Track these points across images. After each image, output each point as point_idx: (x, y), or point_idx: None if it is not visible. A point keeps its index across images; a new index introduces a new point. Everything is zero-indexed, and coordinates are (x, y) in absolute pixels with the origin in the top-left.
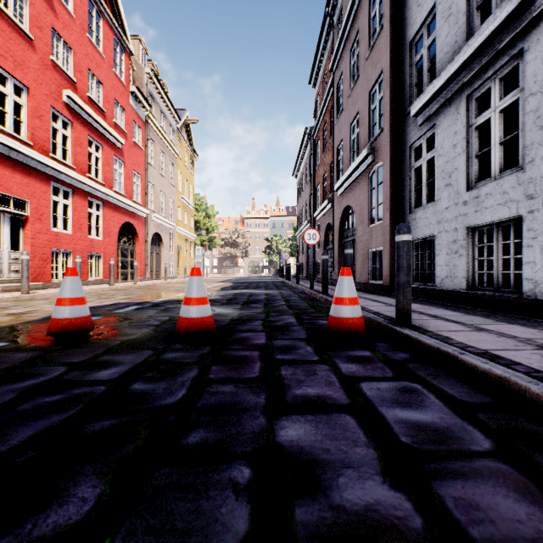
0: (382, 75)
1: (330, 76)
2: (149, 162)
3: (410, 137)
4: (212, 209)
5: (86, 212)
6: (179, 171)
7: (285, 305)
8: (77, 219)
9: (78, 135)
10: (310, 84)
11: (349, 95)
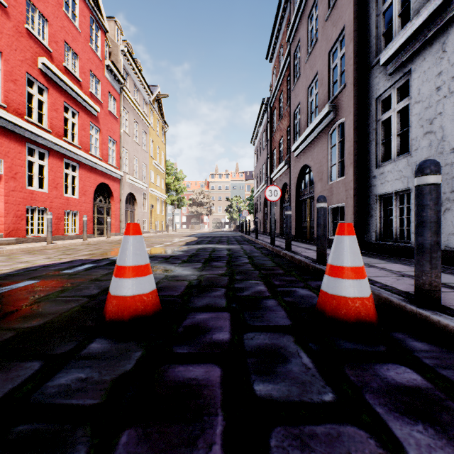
0: (343, 31)
1: (286, 48)
2: (124, 130)
3: (376, 88)
4: (181, 173)
5: (62, 172)
6: (151, 139)
7: (249, 263)
8: (53, 178)
9: (54, 101)
10: (267, 59)
11: (307, 60)
